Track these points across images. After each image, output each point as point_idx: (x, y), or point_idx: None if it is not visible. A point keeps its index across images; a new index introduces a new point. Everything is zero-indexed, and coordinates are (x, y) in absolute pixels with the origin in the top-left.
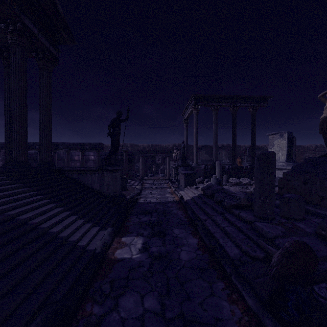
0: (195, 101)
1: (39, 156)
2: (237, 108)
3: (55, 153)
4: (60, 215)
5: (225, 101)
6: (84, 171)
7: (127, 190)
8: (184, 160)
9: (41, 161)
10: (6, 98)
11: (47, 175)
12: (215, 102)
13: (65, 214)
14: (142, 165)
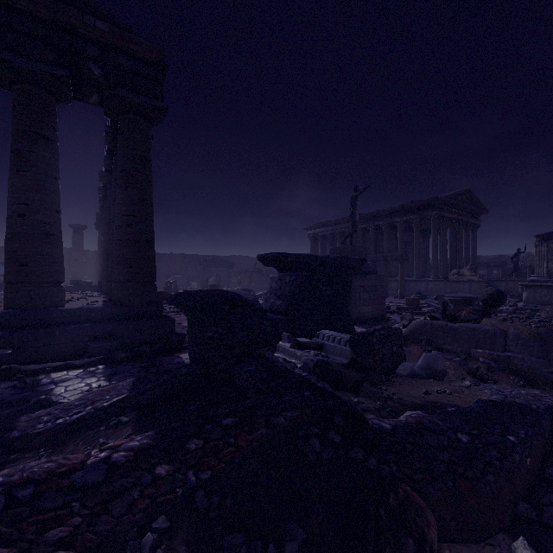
0: None
1: None
2: None
3: None
4: None
5: None
6: (496, 281)
7: None
8: None
9: None
10: (455, 248)
11: None
12: None
13: None
14: None
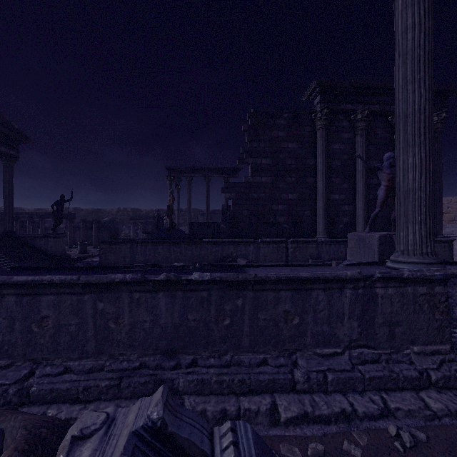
0: (169, 172)
1: (15, 225)
2: (209, 178)
3: (30, 222)
4: (2, 259)
5: (197, 172)
6: (34, 237)
7: (87, 253)
8: (158, 228)
9: (5, 231)
10: None
11: (5, 240)
12: (188, 173)
13: (5, 259)
14: (133, 232)
